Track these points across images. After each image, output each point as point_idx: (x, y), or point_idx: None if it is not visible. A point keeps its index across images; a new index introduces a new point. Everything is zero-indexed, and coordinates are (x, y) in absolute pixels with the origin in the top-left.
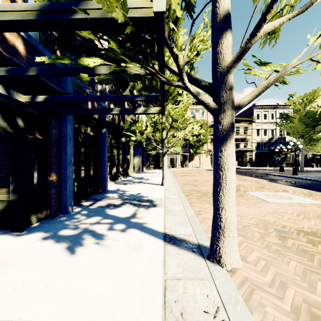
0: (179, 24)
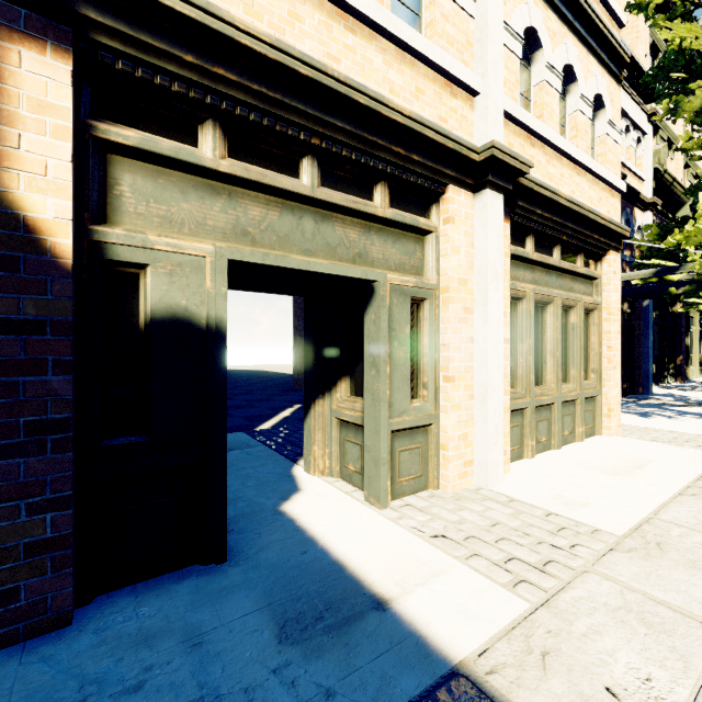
0: None
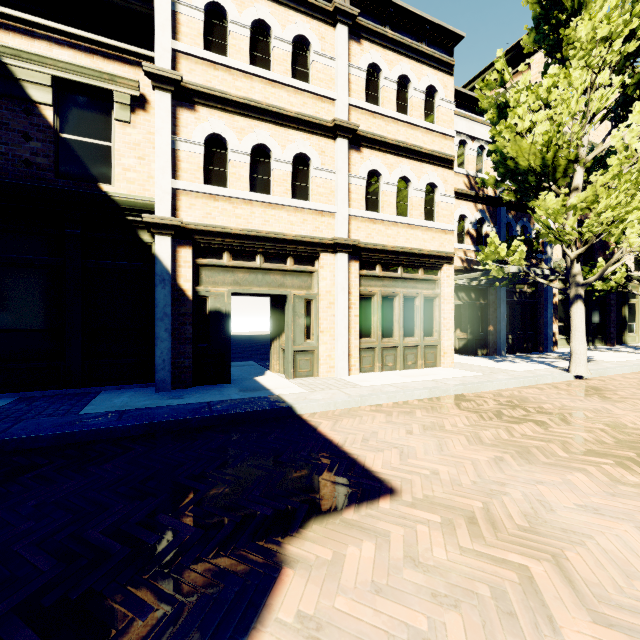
0: None
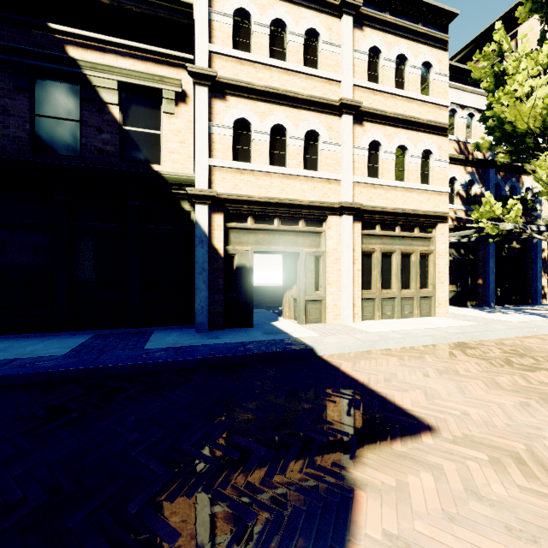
0: None
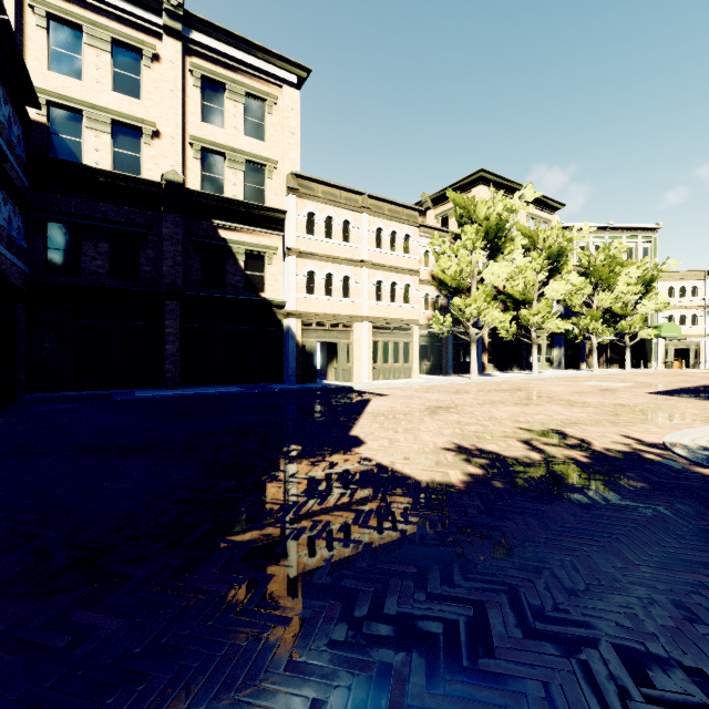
0: (535, 240)
